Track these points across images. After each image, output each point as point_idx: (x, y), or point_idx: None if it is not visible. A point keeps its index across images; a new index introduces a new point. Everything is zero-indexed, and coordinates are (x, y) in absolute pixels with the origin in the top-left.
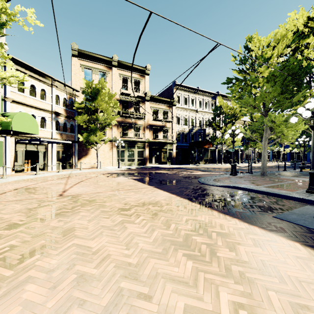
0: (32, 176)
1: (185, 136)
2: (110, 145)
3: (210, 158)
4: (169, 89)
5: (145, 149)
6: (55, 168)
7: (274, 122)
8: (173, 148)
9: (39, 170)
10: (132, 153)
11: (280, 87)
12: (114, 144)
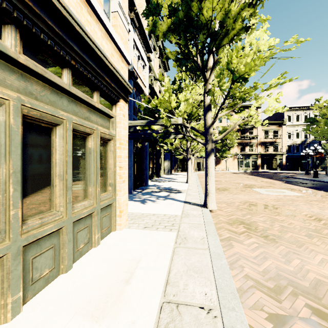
0: (203, 172)
1: (297, 147)
2: (233, 158)
3: None
4: None
5: (257, 159)
6: None
7: None
8: (283, 158)
9: (200, 171)
10: (248, 162)
11: None
12: (235, 157)
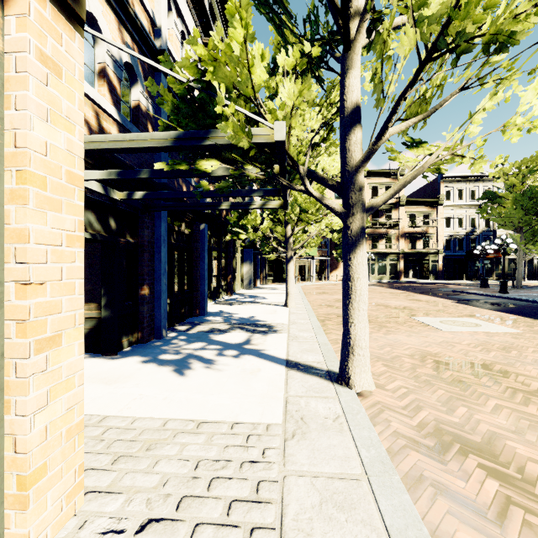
0: (311, 284)
1: (460, 242)
2: None
3: (509, 272)
4: (434, 182)
5: (399, 261)
6: (315, 279)
7: (535, 236)
8: (439, 260)
9: (306, 281)
10: (383, 266)
11: (526, 208)
12: None
